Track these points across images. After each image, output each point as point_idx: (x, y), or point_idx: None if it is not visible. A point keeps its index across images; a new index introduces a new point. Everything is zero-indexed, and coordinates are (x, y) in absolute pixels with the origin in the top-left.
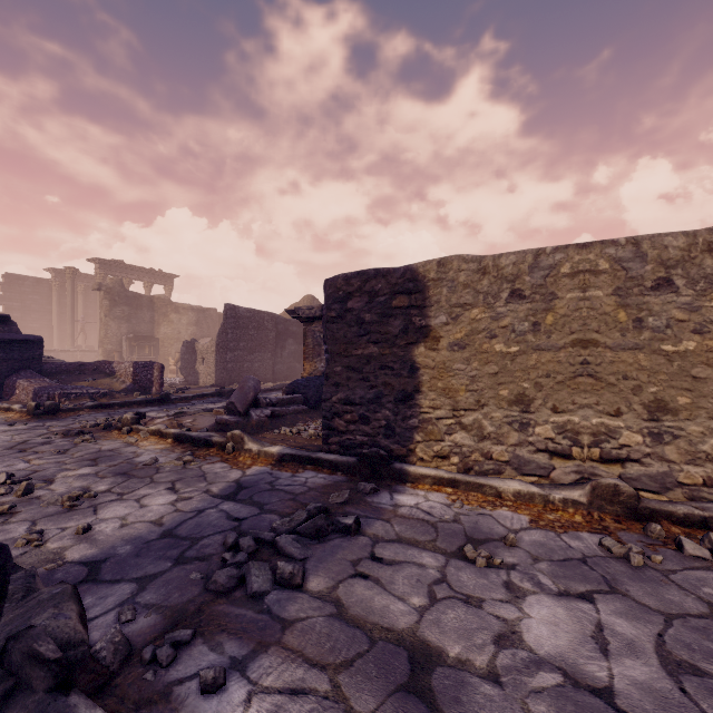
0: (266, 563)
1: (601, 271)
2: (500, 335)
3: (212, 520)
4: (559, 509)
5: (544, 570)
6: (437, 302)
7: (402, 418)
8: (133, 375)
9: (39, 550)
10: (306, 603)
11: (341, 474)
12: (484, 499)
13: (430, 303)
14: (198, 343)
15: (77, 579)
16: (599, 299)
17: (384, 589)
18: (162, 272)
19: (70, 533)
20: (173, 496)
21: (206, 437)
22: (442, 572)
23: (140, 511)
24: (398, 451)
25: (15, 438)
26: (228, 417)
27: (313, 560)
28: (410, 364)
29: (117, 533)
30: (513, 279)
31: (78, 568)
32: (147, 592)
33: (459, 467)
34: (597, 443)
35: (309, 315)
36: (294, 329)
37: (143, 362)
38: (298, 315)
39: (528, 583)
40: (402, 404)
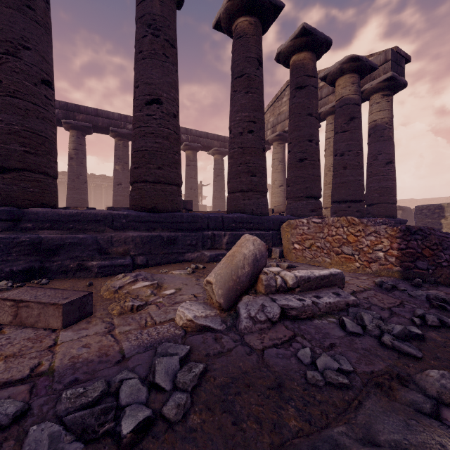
0: None
1: None
2: None
3: None
4: None
5: None
6: (447, 211)
7: None
8: None
9: None
10: None
11: None
12: None
13: (445, 211)
14: None
15: None
16: None
17: None
18: None
19: None
20: None
21: None
22: None
23: None
24: None
25: None
26: None
27: None
28: (439, 223)
29: None
30: None
31: None
32: None
33: None
34: None
35: None
36: None
37: None
38: None
39: None
40: None
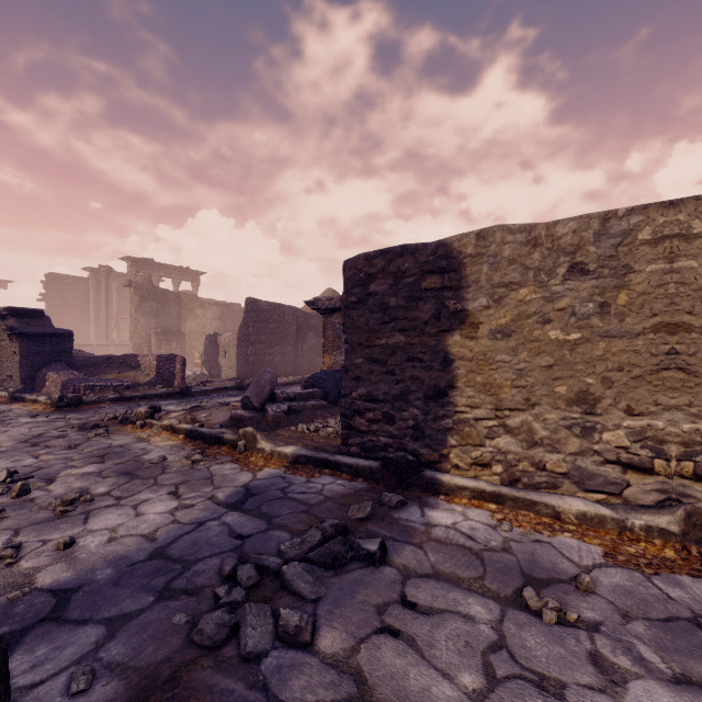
0: (268, 605)
1: (695, 235)
2: (556, 320)
3: (211, 537)
4: (641, 539)
5: (642, 636)
6: (475, 282)
7: (433, 418)
8: (156, 368)
9: (10, 570)
10: (316, 674)
11: (362, 480)
12: (537, 520)
13: (467, 283)
14: (221, 337)
15: (38, 616)
16: (693, 270)
17: (422, 657)
18: (189, 269)
19: (51, 547)
20: (174, 502)
21: (218, 434)
22: (498, 630)
23: (135, 521)
24: (428, 456)
25: (32, 431)
26: (243, 412)
27: (327, 602)
28: (443, 355)
29: (102, 549)
30: (572, 250)
31: (45, 599)
32: (115, 641)
33: (503, 478)
34: (690, 456)
35: (328, 306)
36: (315, 322)
37: (166, 355)
38: (317, 307)
39: (624, 657)
40: (433, 402)
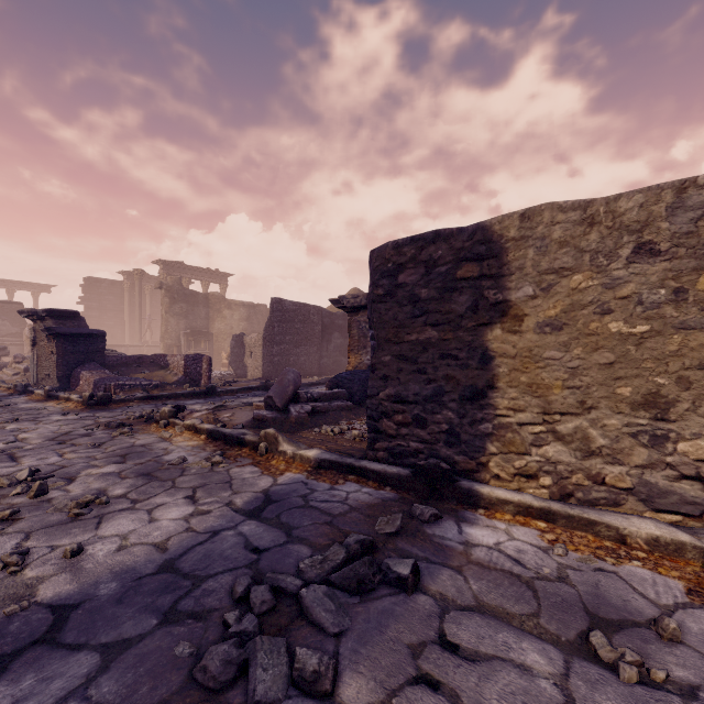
0: (282, 638)
1: None
2: (618, 310)
3: (225, 549)
4: None
5: None
6: (519, 268)
7: (470, 421)
8: (184, 368)
9: (13, 580)
10: None
11: (390, 489)
12: (597, 544)
13: (509, 271)
14: (247, 337)
15: (32, 637)
16: None
17: None
18: (217, 271)
19: (58, 554)
20: (189, 508)
21: (239, 435)
22: (564, 688)
23: (147, 528)
24: (464, 464)
25: (61, 428)
26: (266, 412)
27: (351, 638)
28: (481, 352)
29: (109, 559)
30: (639, 227)
31: (43, 615)
32: (109, 675)
33: (552, 491)
34: None
35: (354, 304)
36: (340, 322)
37: (193, 355)
38: (342, 305)
39: None
40: (470, 404)
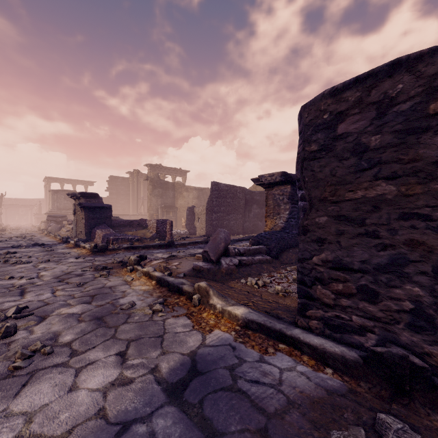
0: None
1: None
2: None
3: None
4: None
5: None
6: None
7: None
8: (156, 228)
9: None
10: None
11: (332, 372)
12: None
13: None
14: (196, 208)
15: None
16: None
17: None
18: (180, 169)
19: None
20: (115, 371)
21: (178, 284)
22: None
23: (61, 402)
24: None
25: (69, 268)
26: (202, 264)
27: None
28: None
29: None
30: None
31: None
32: None
33: None
34: None
35: (270, 181)
36: (257, 198)
37: (161, 220)
38: (261, 183)
39: None
40: None
